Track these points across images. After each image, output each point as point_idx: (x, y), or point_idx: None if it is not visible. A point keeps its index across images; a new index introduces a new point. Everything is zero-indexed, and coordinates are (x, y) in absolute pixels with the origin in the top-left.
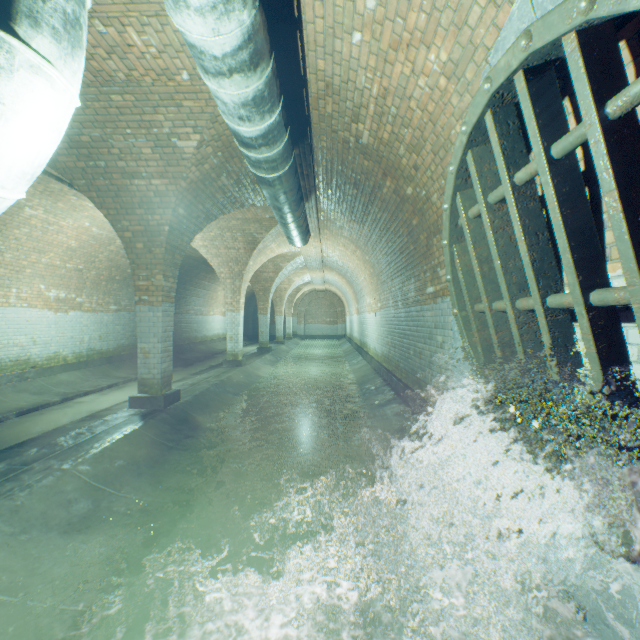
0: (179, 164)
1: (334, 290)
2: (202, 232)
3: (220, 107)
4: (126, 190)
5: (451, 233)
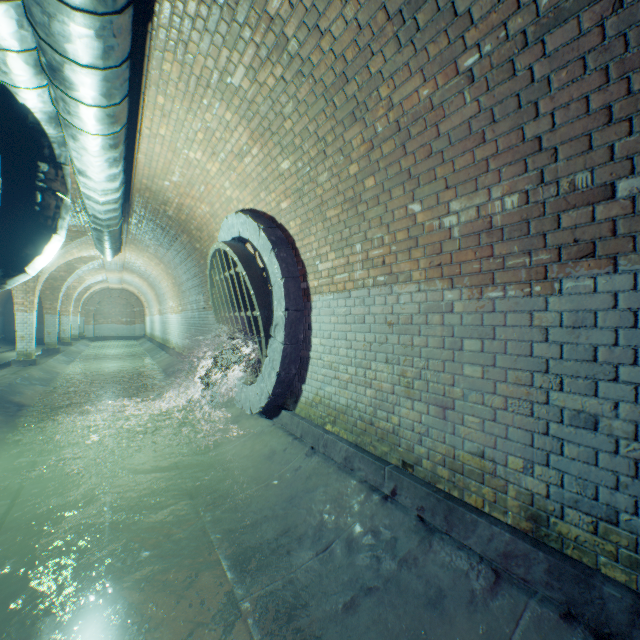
0: None
1: (133, 290)
2: None
3: (88, 206)
4: None
5: (212, 283)
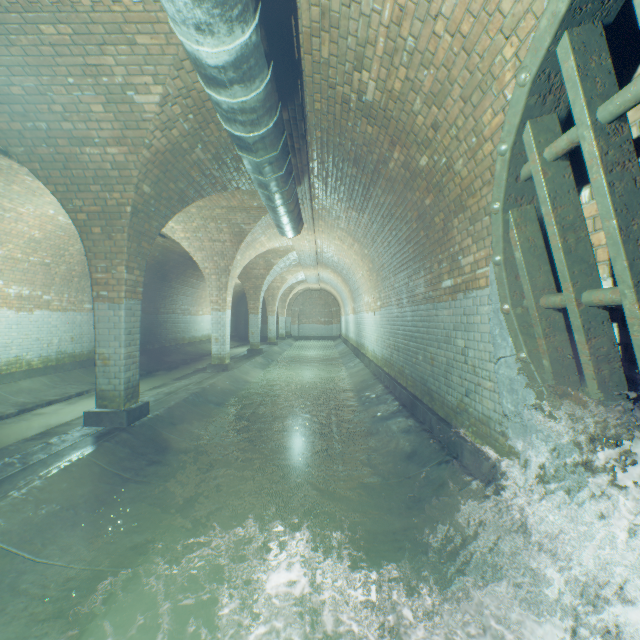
0: (139, 127)
1: (329, 289)
2: (183, 222)
3: (167, 9)
4: (76, 160)
5: (508, 190)
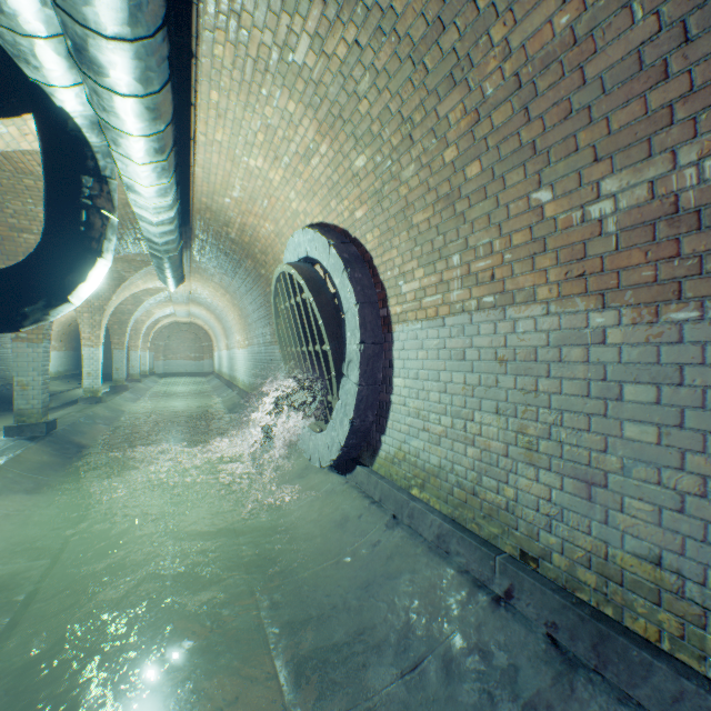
0: None
1: (201, 323)
2: None
3: (143, 229)
4: (12, 240)
5: (276, 313)
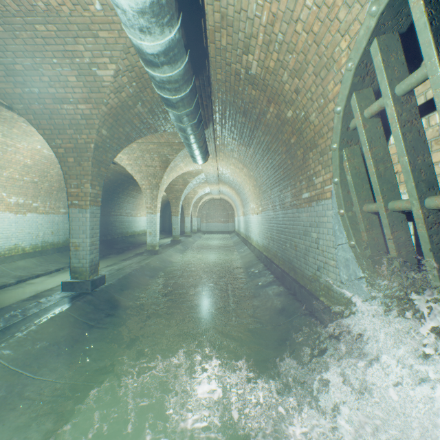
0: (100, 91)
1: (226, 199)
2: (127, 154)
3: (121, 18)
4: (57, 113)
5: (342, 136)
